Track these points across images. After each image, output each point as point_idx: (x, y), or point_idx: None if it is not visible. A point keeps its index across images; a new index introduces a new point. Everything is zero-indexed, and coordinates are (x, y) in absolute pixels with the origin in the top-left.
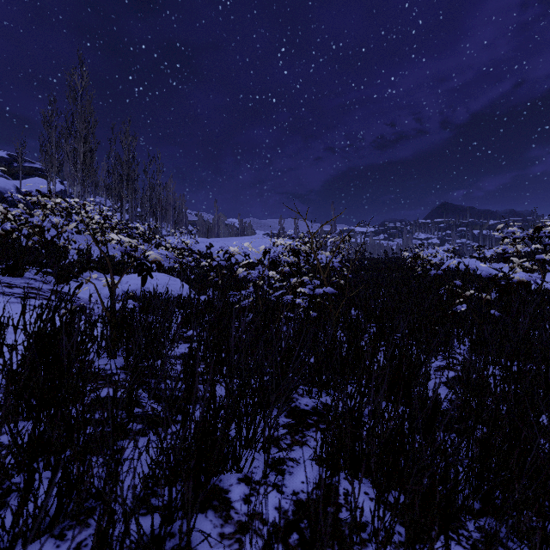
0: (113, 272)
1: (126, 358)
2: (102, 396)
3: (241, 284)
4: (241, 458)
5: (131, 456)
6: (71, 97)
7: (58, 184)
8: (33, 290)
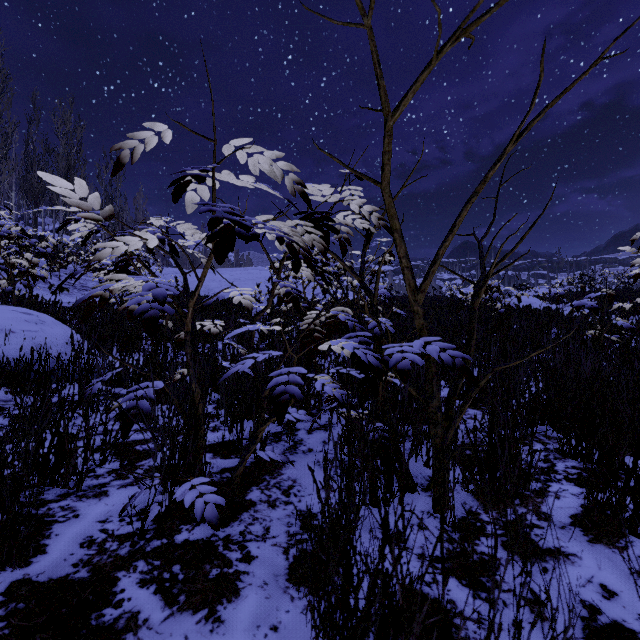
0: None
1: None
2: None
3: None
4: None
5: None
6: None
7: None
8: None
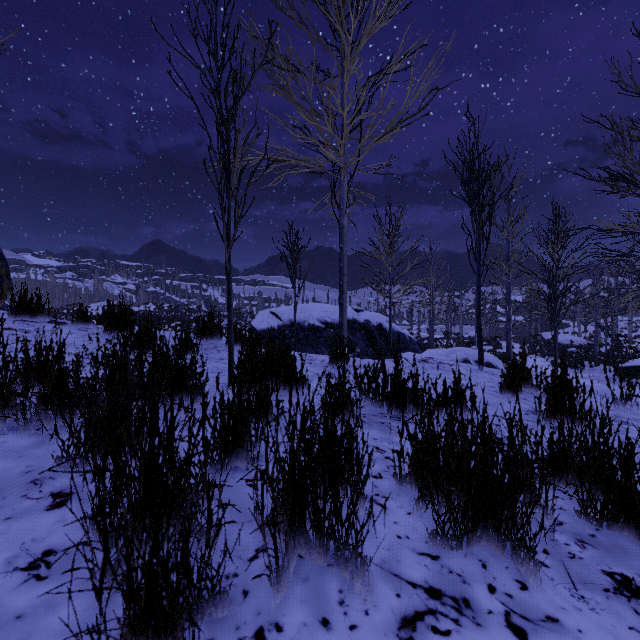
0: None
1: None
2: None
3: None
4: None
5: None
6: None
7: None
8: None
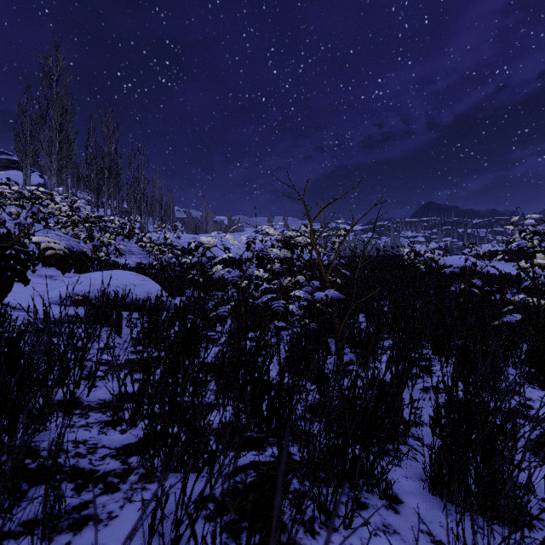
0: (76, 270)
1: None
2: None
3: (226, 282)
4: None
5: None
6: (45, 82)
7: (36, 177)
8: None
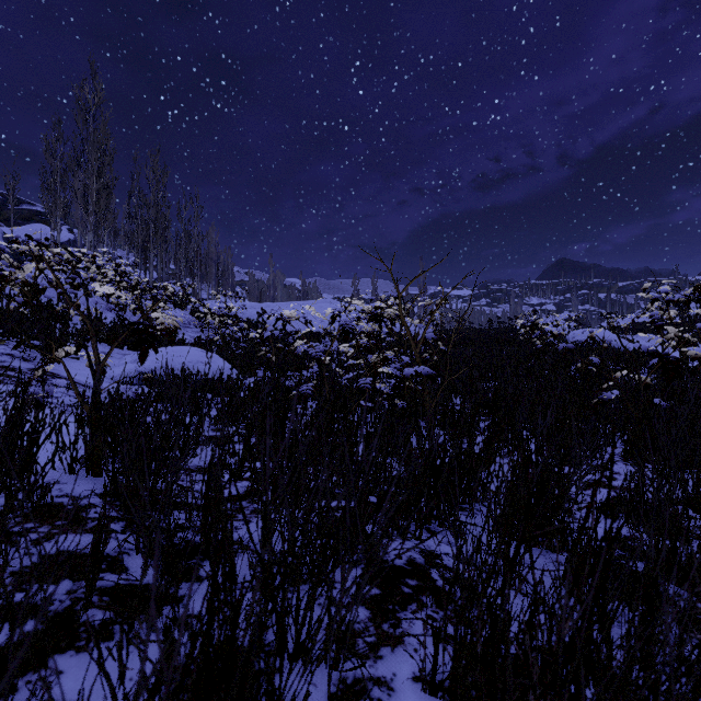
0: (130, 346)
1: (113, 478)
2: (53, 552)
3: (303, 361)
4: (283, 696)
5: (68, 695)
6: (81, 117)
7: (65, 232)
8: (3, 370)
